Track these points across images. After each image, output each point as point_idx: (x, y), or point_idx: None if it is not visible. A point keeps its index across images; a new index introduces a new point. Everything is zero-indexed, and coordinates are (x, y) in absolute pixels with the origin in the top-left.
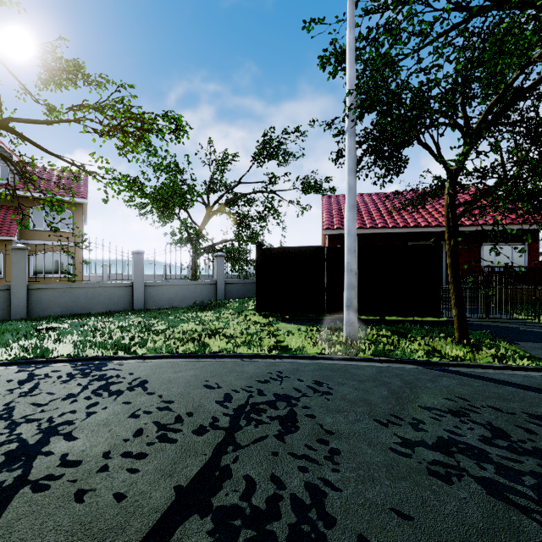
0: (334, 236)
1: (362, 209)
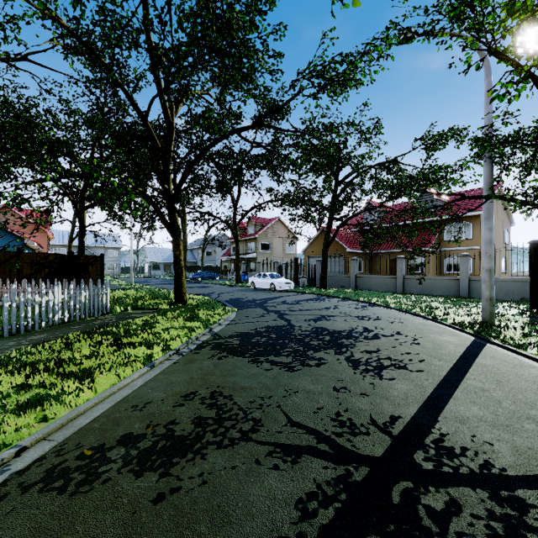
0: None
1: None
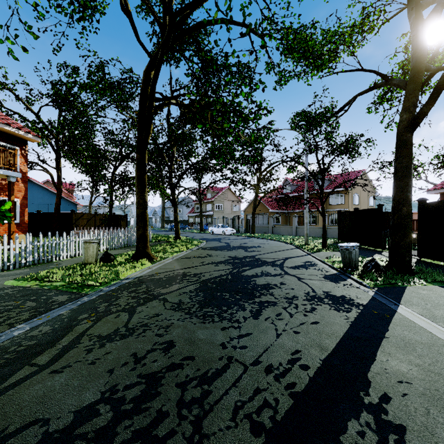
0: (443, 194)
1: None
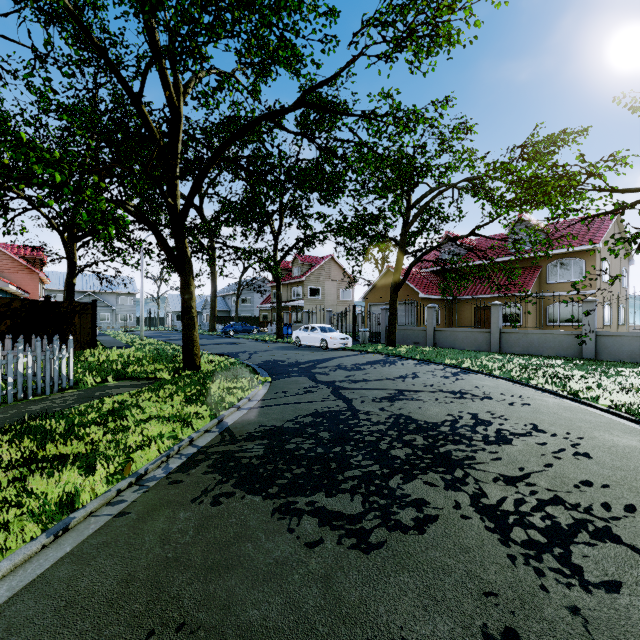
0: None
1: None
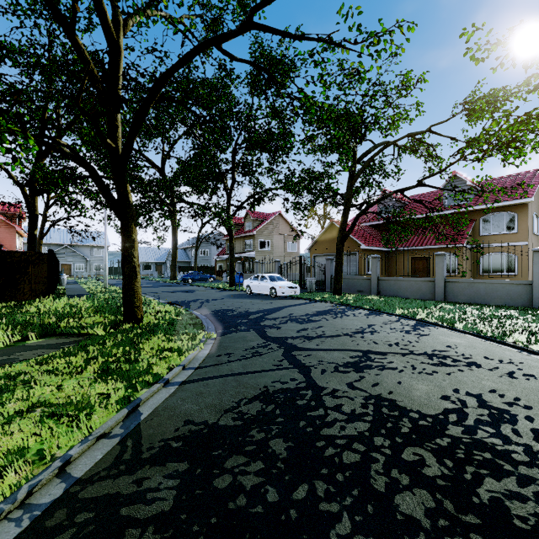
0: None
1: None
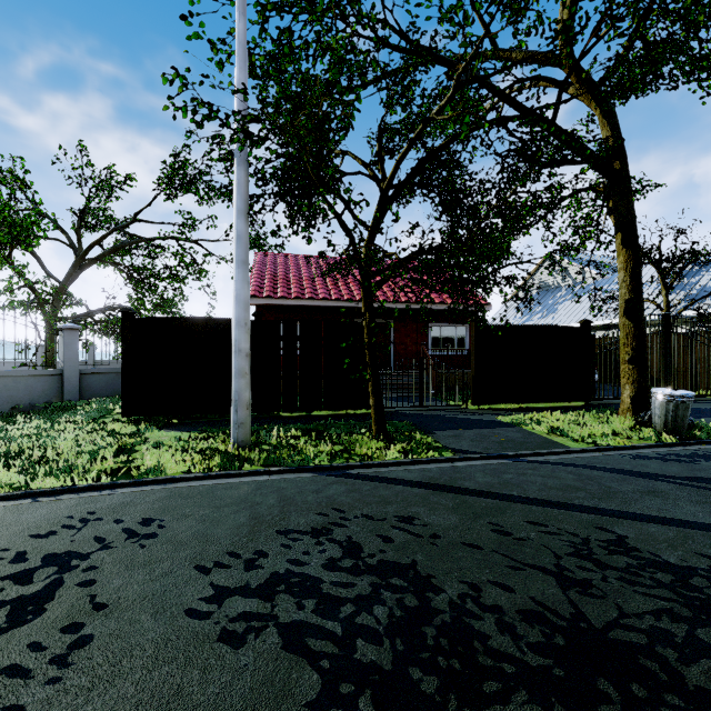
0: (265, 307)
1: (304, 275)
